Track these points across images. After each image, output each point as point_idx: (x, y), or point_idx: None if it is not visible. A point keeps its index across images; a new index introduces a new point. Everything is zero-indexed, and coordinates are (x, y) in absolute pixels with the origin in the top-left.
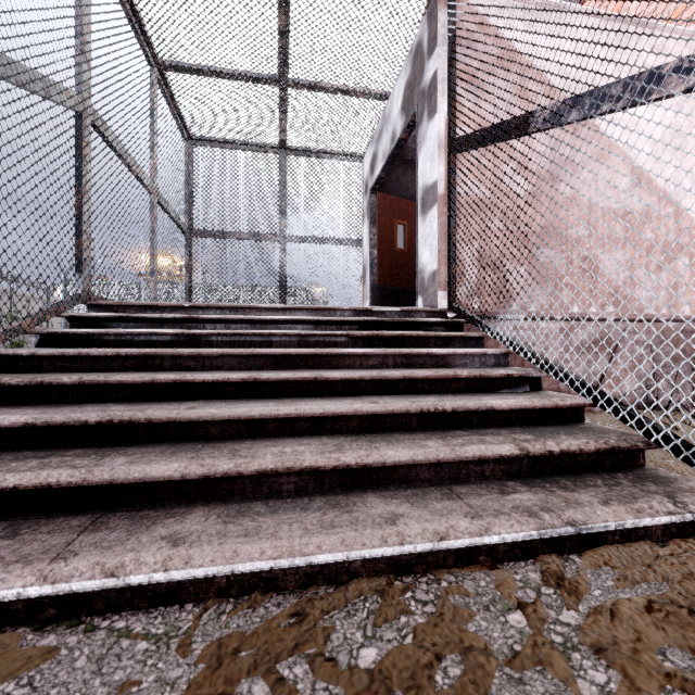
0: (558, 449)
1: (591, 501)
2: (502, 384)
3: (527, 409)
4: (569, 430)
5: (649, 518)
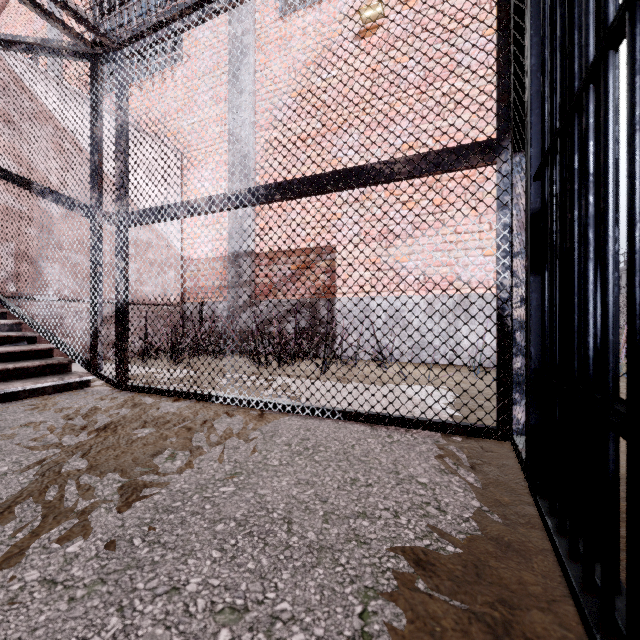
0: (14, 367)
1: (18, 383)
2: (5, 342)
3: (11, 353)
4: (35, 360)
5: (41, 384)
